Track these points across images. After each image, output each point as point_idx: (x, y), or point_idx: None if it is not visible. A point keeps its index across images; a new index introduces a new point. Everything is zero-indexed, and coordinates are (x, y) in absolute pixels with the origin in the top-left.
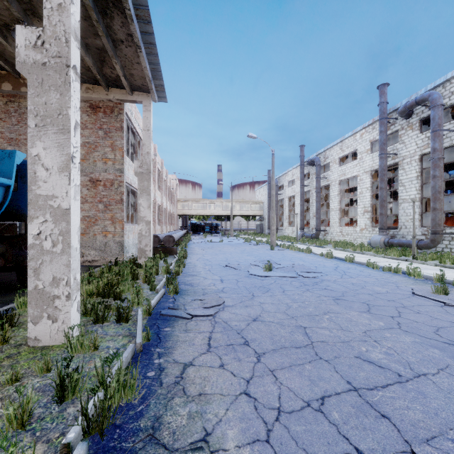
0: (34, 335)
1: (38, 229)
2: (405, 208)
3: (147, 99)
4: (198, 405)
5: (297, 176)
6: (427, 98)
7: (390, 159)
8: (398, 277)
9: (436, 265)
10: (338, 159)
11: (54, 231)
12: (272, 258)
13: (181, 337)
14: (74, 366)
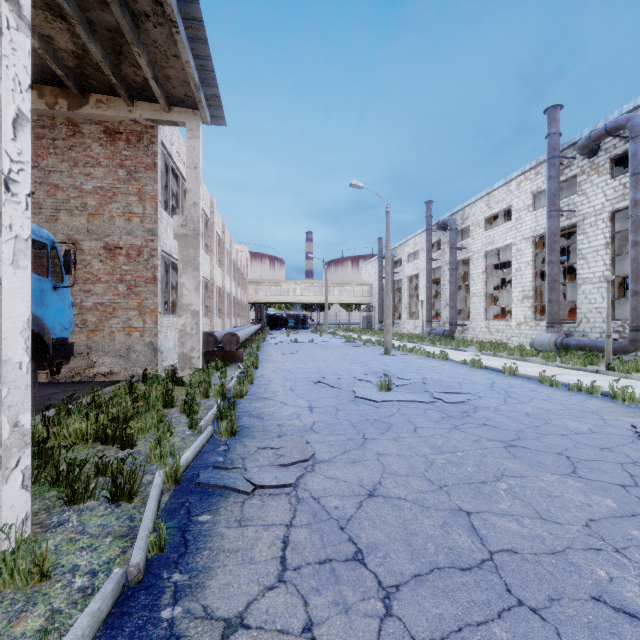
0: None
1: None
2: (587, 291)
3: (194, 119)
4: None
5: (422, 246)
6: (624, 125)
7: (563, 218)
8: (596, 401)
9: None
10: (483, 220)
11: None
12: (388, 368)
13: (228, 539)
14: None
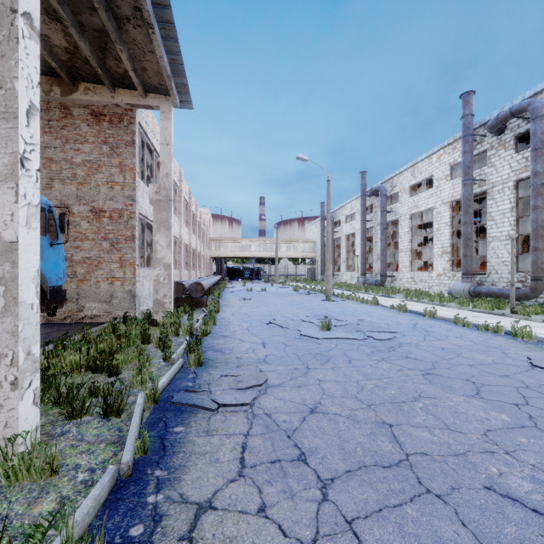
0: None
1: None
2: (495, 248)
3: (166, 104)
4: None
5: (357, 209)
6: (526, 108)
7: (476, 186)
8: (500, 338)
9: None
10: (409, 187)
11: None
12: (328, 312)
13: (198, 445)
14: (6, 511)
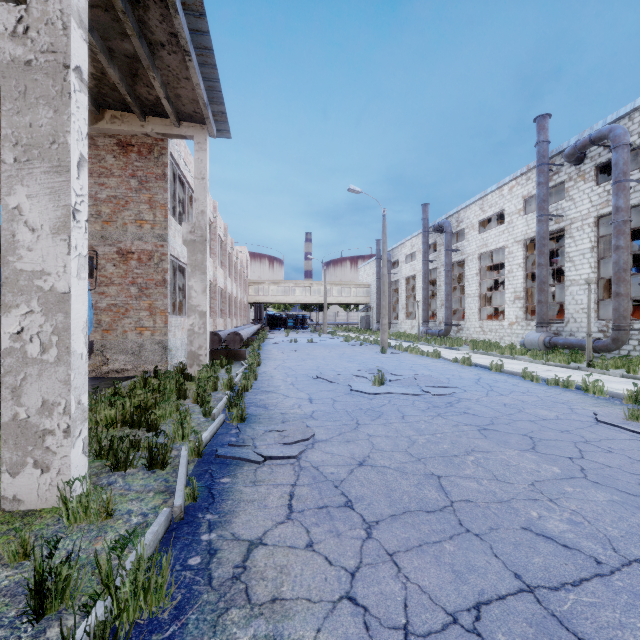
0: (12, 494)
1: (19, 325)
2: (574, 293)
3: (202, 133)
4: (270, 621)
5: (418, 247)
6: (607, 135)
7: (552, 223)
8: (570, 393)
9: (623, 376)
10: (477, 223)
11: (44, 328)
12: (383, 366)
13: (246, 493)
14: (70, 547)
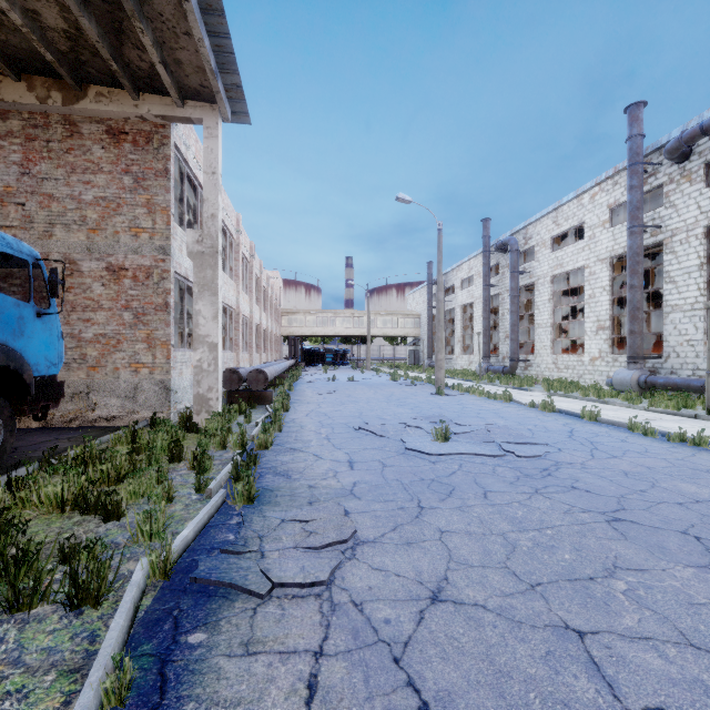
0: None
1: None
2: (676, 321)
3: (212, 115)
4: None
5: (477, 270)
6: None
7: (647, 235)
8: (708, 455)
9: None
10: (550, 239)
11: None
12: (442, 411)
13: (226, 679)
14: None
